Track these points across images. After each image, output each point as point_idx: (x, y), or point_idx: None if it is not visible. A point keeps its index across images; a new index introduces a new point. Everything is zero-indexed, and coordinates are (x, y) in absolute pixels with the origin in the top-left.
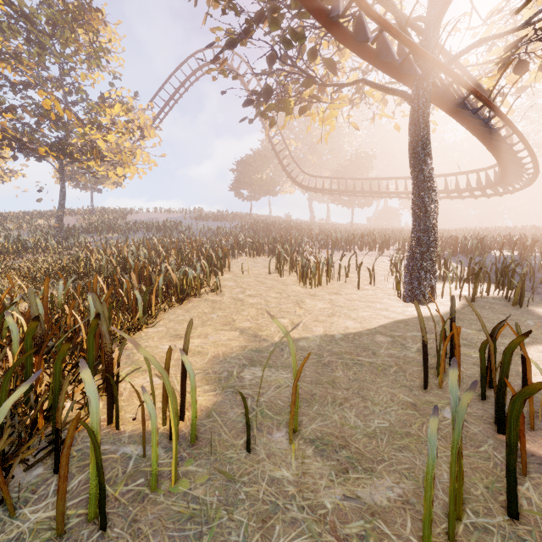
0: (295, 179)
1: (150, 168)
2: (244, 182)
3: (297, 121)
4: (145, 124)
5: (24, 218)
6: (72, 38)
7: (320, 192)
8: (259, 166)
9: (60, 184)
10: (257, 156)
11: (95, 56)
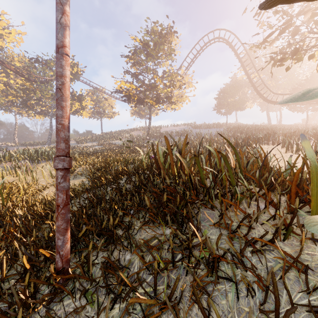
0: (266, 98)
1: (186, 103)
2: (223, 104)
3: (259, 60)
4: (187, 81)
5: (120, 133)
6: (161, 48)
7: (285, 104)
8: (233, 93)
9: (149, 116)
10: (232, 87)
11: (169, 54)
